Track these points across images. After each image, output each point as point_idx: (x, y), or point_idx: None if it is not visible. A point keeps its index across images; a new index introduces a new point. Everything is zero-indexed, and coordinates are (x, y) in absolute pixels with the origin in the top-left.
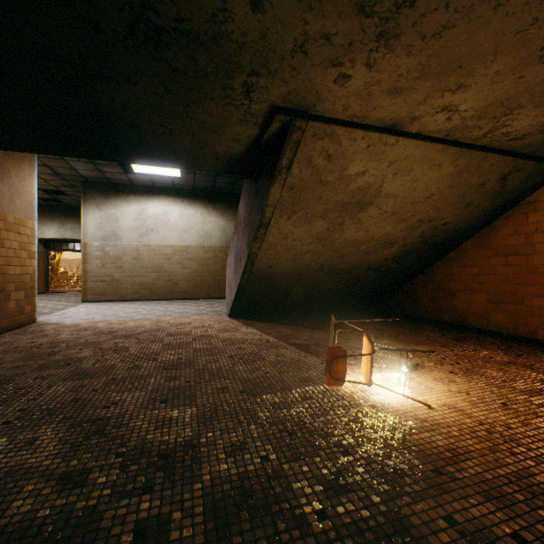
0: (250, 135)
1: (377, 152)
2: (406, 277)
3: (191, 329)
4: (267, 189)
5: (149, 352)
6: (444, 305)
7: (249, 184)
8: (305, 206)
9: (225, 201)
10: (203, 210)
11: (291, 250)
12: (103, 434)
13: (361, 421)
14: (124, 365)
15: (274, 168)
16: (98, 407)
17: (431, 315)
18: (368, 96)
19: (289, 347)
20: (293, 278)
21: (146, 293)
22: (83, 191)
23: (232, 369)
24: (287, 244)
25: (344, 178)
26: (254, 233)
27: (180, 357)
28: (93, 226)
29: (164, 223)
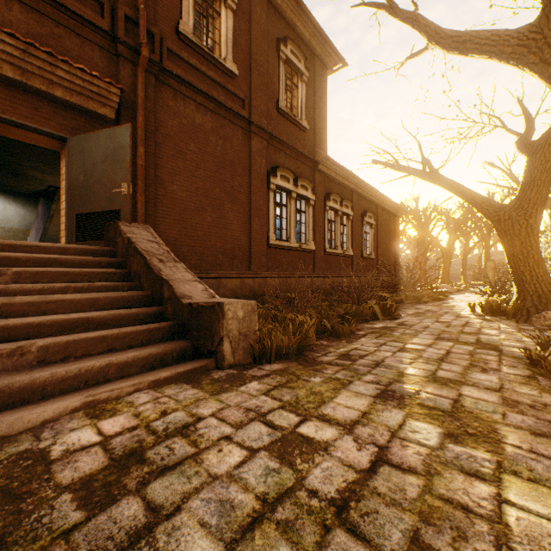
0: (44, 188)
1: None
2: None
3: None
4: (51, 205)
5: None
6: None
7: (44, 199)
8: None
9: (26, 196)
10: (4, 200)
11: None
12: None
13: None
14: None
15: (54, 199)
16: None
17: None
18: None
19: None
20: None
21: None
22: None
23: None
24: None
25: None
26: (47, 219)
27: None
28: None
29: None
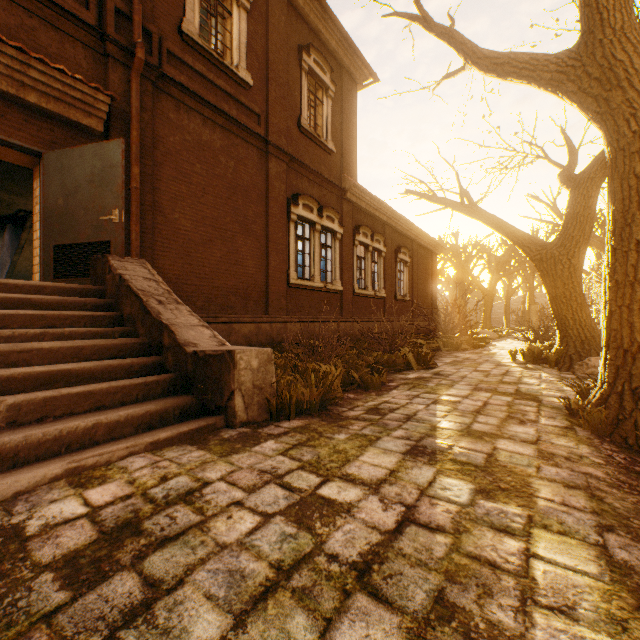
0: (11, 212)
1: None
2: None
3: None
4: (22, 233)
5: None
6: None
7: (12, 226)
8: None
9: None
10: None
11: None
12: None
13: None
14: None
15: (24, 227)
16: None
17: None
18: None
19: None
20: None
21: None
22: None
23: None
24: None
25: None
26: (15, 251)
27: None
28: None
29: None
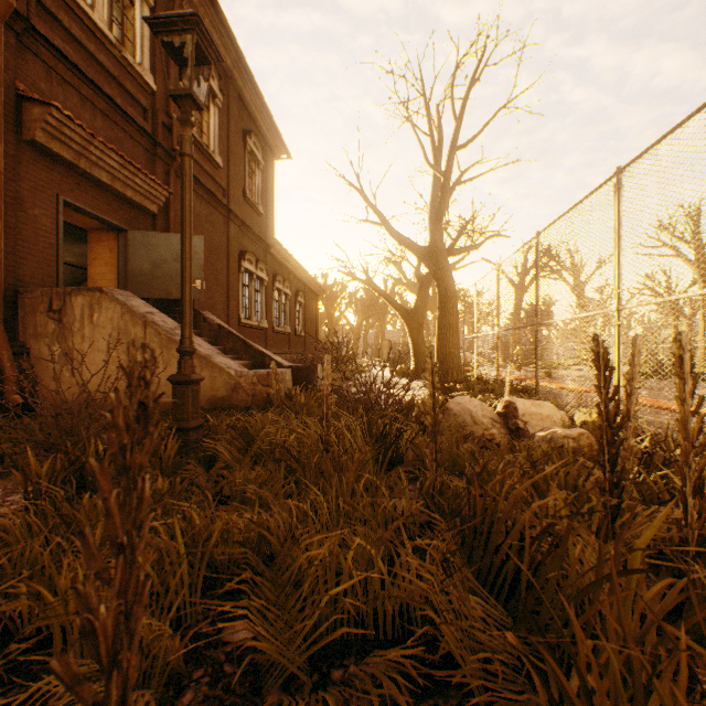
0: None
1: None
2: None
3: None
4: None
5: None
6: None
7: None
8: None
9: None
10: None
11: None
12: None
13: None
14: None
15: None
16: None
17: None
18: None
19: None
20: None
21: None
22: None
23: None
24: None
25: None
26: None
27: None
28: None
29: None
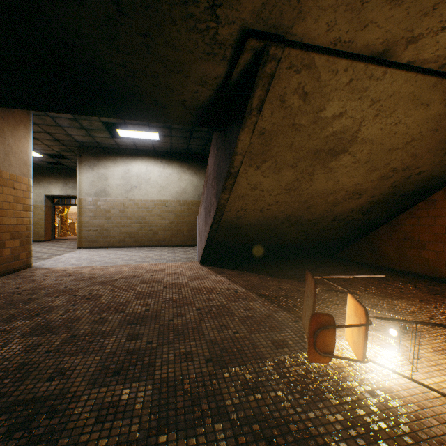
0: (217, 75)
1: (360, 88)
2: (370, 228)
3: (164, 276)
4: (235, 136)
5: (119, 301)
6: (411, 256)
7: (217, 136)
8: (275, 154)
9: (198, 161)
10: (179, 169)
11: (258, 201)
12: (28, 429)
13: (364, 421)
14: (90, 318)
15: (243, 111)
16: (41, 378)
17: (396, 265)
18: (362, 5)
19: (258, 298)
20: (260, 228)
21: (131, 241)
22: (79, 154)
23: (199, 326)
24: (255, 195)
25: (319, 122)
26: (222, 184)
27: (148, 308)
28: (87, 184)
29: (146, 181)
